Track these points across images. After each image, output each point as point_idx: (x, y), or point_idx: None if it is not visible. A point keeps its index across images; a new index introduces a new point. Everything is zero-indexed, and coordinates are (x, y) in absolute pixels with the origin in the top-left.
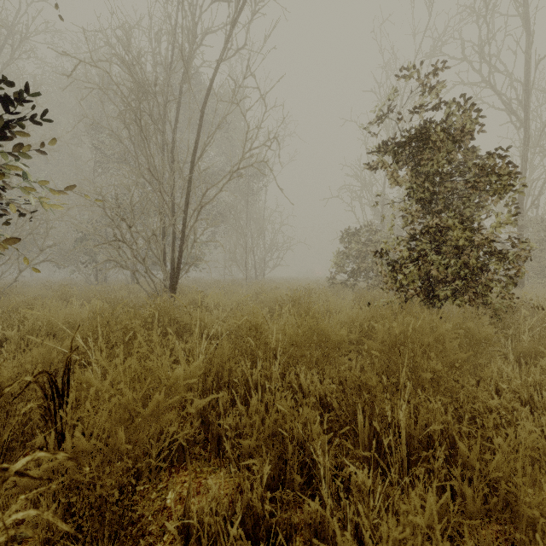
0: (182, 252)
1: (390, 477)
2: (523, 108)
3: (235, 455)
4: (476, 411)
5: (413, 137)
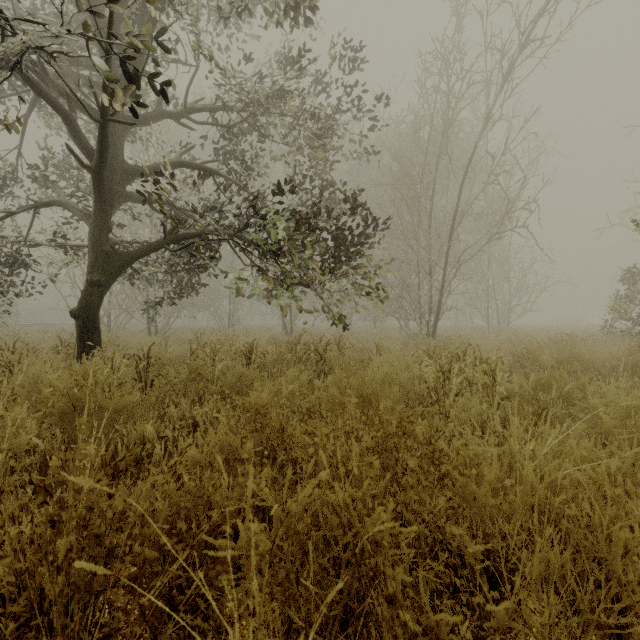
0: (440, 303)
1: None
2: None
3: None
4: None
5: None
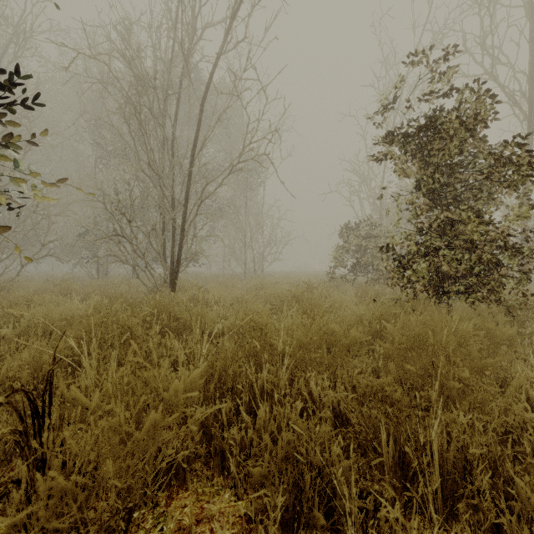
0: (182, 247)
1: (425, 511)
2: (527, 100)
3: (240, 474)
4: (508, 424)
5: (423, 126)
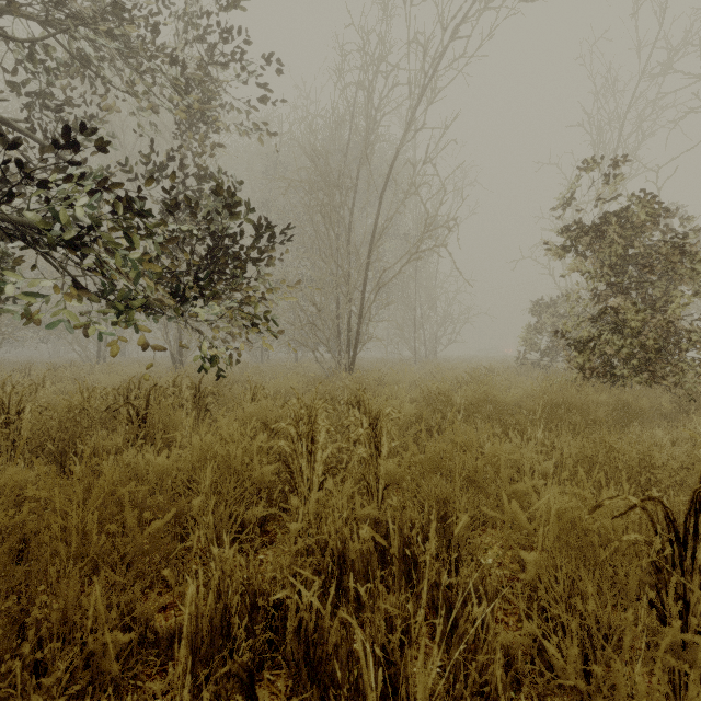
0: (359, 332)
1: None
2: None
3: None
4: None
5: (587, 229)
